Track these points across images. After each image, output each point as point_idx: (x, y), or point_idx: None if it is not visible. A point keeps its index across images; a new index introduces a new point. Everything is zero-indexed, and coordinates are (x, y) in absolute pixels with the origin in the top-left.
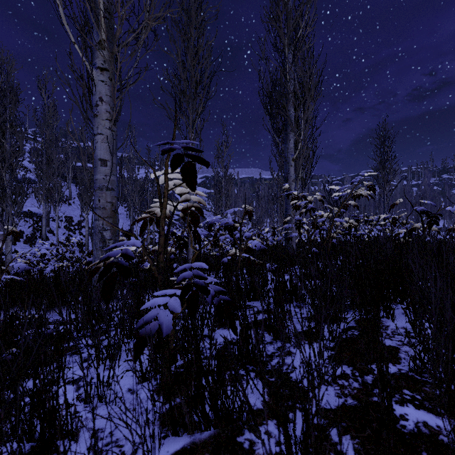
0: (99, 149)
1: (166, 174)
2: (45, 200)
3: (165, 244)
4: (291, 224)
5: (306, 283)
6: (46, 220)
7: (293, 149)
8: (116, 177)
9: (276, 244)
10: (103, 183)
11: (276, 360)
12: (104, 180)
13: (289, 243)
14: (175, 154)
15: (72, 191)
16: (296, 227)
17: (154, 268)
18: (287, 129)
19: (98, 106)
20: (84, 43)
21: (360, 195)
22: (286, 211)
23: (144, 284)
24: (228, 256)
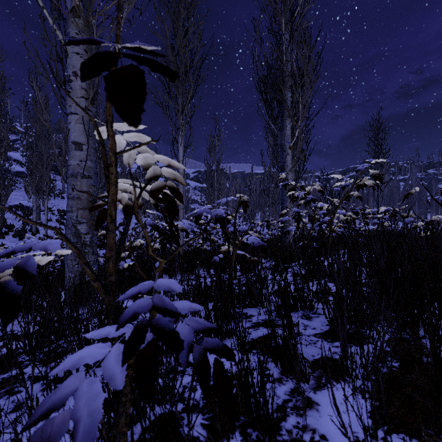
0: (74, 131)
1: (108, 122)
2: (35, 193)
3: (120, 245)
4: (288, 217)
5: (310, 284)
6: (37, 213)
7: (289, 136)
8: (94, 163)
9: (273, 239)
10: (78, 170)
11: (291, 419)
12: (79, 166)
13: (286, 237)
14: (101, 51)
15: (65, 185)
16: (295, 220)
17: (97, 284)
18: (283, 115)
19: (72, 83)
20: (58, 11)
21: (363, 185)
22: (283, 203)
23: (120, 287)
24: (220, 253)
